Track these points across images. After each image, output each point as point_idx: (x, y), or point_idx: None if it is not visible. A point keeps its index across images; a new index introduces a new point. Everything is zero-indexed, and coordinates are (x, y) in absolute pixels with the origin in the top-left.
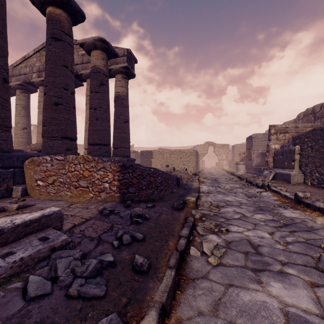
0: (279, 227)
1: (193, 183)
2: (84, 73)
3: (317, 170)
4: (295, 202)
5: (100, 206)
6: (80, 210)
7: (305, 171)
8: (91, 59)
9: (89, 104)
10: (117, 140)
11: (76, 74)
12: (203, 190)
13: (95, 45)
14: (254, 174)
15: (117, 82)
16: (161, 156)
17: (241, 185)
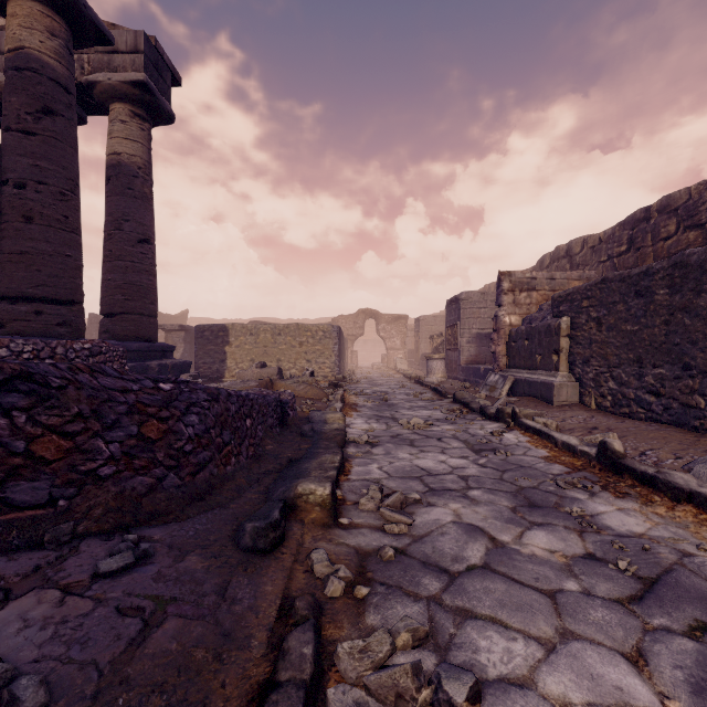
0: (636, 602)
1: (327, 414)
2: (2, 83)
3: (611, 375)
4: (603, 468)
5: None
6: None
7: (582, 377)
8: (6, 26)
9: None
10: (115, 291)
11: None
12: (356, 433)
13: None
14: (465, 381)
15: (114, 125)
16: (251, 339)
17: (446, 412)
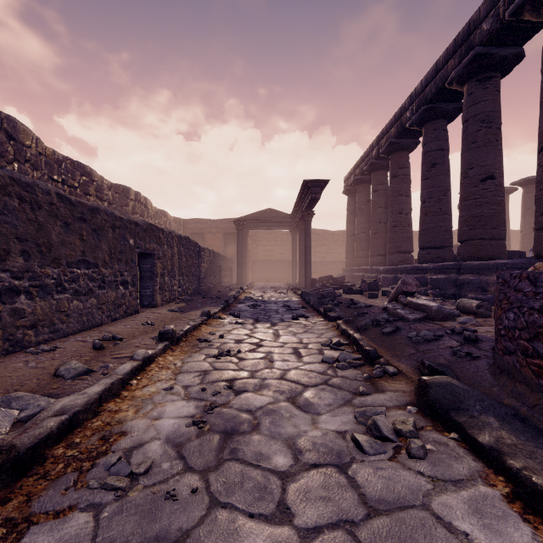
0: (246, 377)
1: None
2: None
3: None
4: None
5: (493, 334)
6: (487, 329)
7: None
8: None
9: None
10: None
11: None
12: None
13: None
14: None
15: None
16: None
17: None
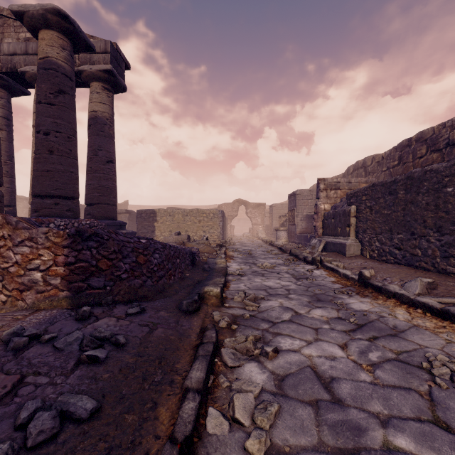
0: (352, 331)
1: (217, 259)
2: (30, 71)
3: (377, 238)
4: (360, 285)
5: (16, 323)
6: None
7: (362, 240)
8: (39, 45)
9: (35, 123)
10: (93, 191)
11: (12, 70)
12: (233, 270)
13: (47, 21)
14: (299, 244)
15: (93, 95)
16: (170, 218)
17: (284, 260)
